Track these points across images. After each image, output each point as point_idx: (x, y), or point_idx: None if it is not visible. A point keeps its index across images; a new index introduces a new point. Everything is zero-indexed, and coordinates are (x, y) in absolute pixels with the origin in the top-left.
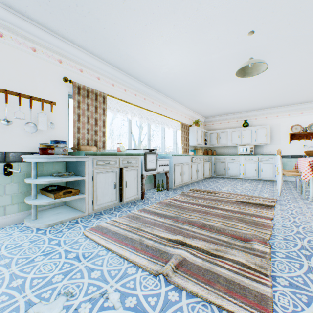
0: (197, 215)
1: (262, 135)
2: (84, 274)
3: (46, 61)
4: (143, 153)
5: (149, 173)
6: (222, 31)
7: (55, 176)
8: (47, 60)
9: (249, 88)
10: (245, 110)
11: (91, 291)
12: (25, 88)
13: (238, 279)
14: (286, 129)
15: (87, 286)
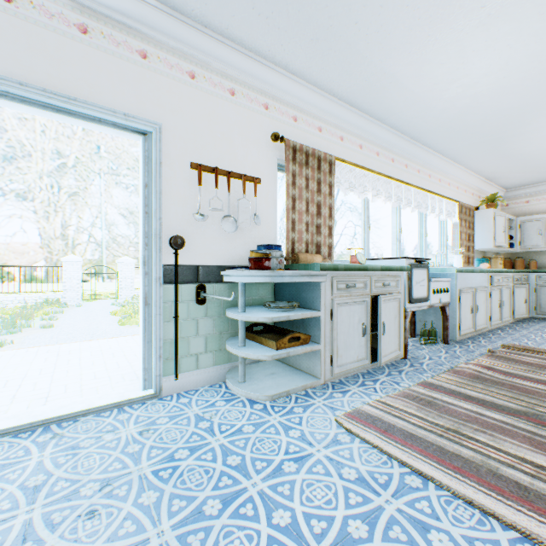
0: None
1: None
2: (410, 532)
3: (247, 109)
4: (408, 267)
5: (416, 308)
6: None
7: (274, 309)
8: (249, 108)
9: None
10: None
11: None
12: (221, 158)
13: None
14: None
15: None
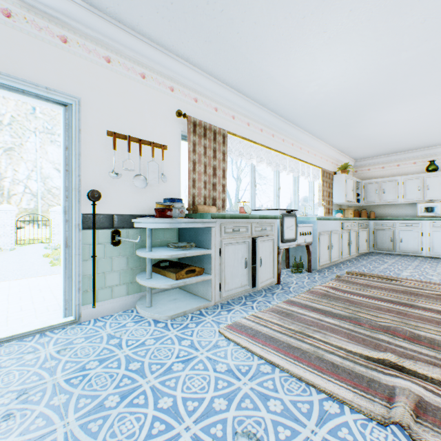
0: (389, 318)
1: None
2: (256, 402)
3: (156, 90)
4: (280, 216)
5: (287, 246)
6: (436, 7)
7: (175, 248)
8: (157, 89)
9: None
10: (432, 144)
11: (283, 436)
12: (134, 128)
13: None
14: None
15: (273, 425)
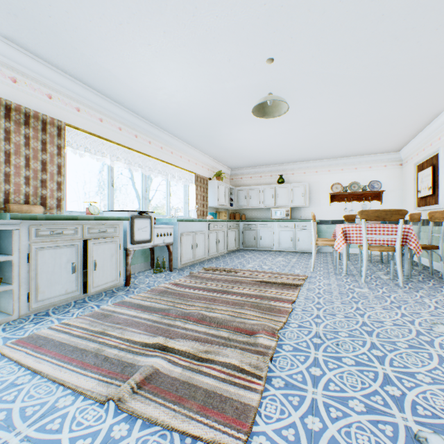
0: (200, 305)
1: (300, 194)
2: None
3: None
4: (128, 217)
5: (140, 247)
6: (233, 52)
7: None
8: None
9: (280, 133)
10: (281, 161)
11: None
12: None
13: (223, 389)
14: (327, 188)
15: None
